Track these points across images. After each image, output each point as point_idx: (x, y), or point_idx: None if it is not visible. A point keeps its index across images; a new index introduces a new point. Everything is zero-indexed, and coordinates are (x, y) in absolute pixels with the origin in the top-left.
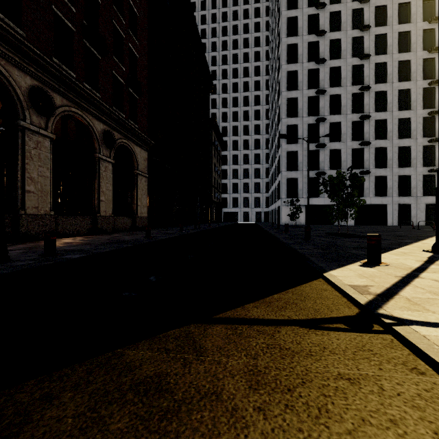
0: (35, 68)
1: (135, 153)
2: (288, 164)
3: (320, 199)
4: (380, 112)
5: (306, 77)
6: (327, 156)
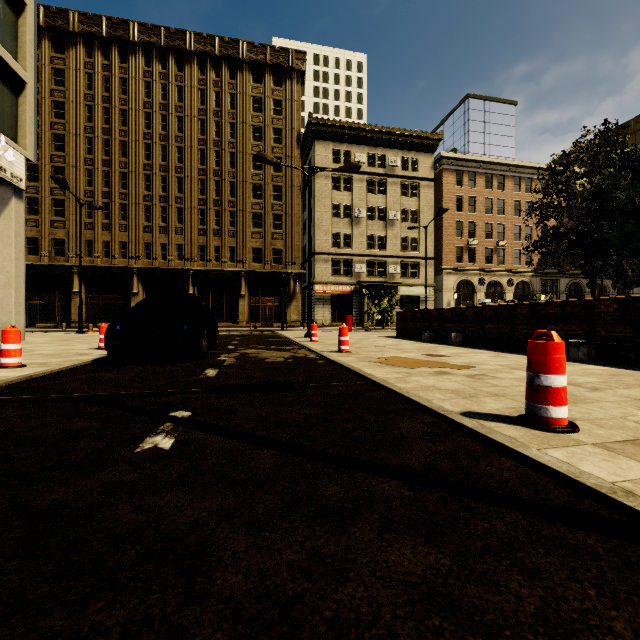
0: None
1: None
2: None
3: None
4: None
5: None
6: None
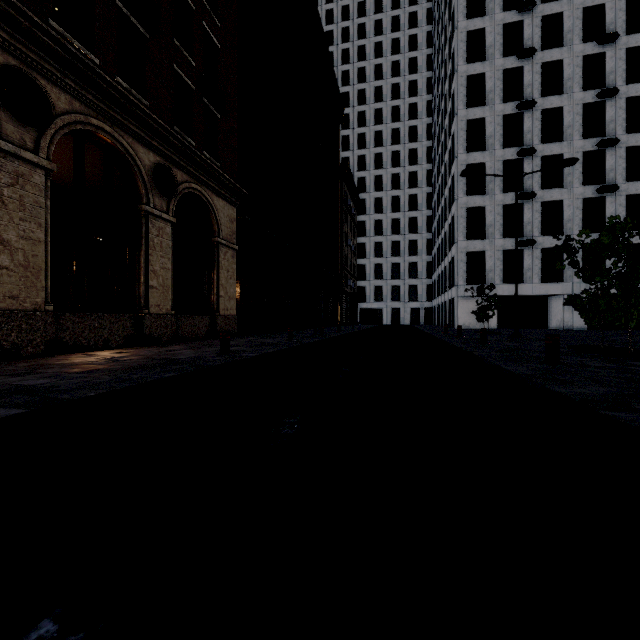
0: (10, 34)
1: (214, 208)
2: (468, 228)
3: (525, 285)
4: (636, 132)
5: (500, 82)
6: (537, 212)
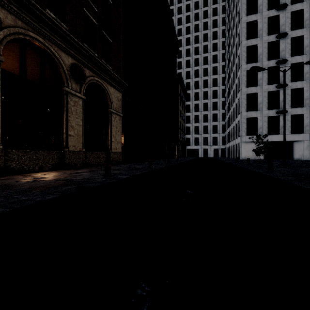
0: None
1: (108, 92)
2: (248, 105)
3: (281, 135)
4: None
5: (266, 24)
6: (288, 95)
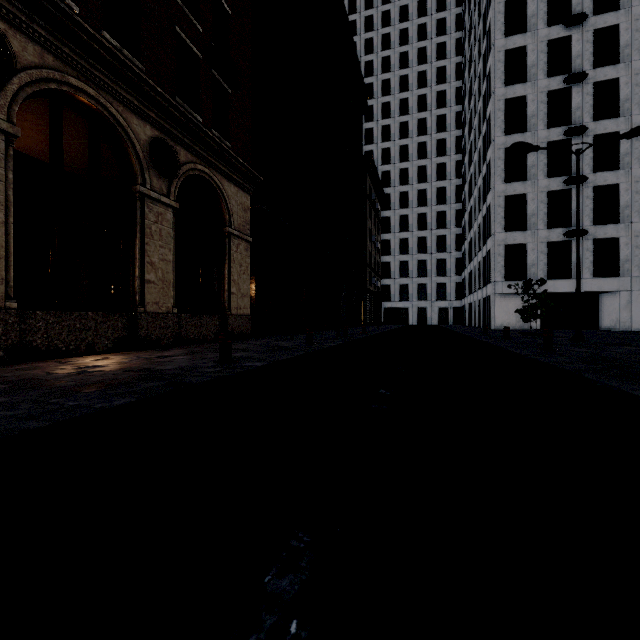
0: None
1: (225, 194)
2: (507, 219)
3: (574, 281)
4: None
5: (543, 55)
6: (588, 199)
